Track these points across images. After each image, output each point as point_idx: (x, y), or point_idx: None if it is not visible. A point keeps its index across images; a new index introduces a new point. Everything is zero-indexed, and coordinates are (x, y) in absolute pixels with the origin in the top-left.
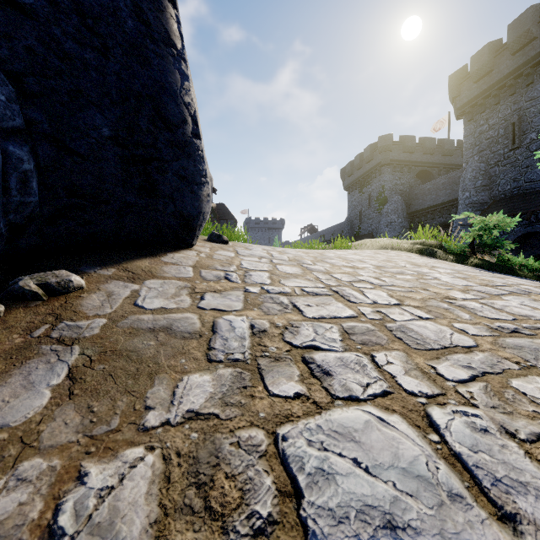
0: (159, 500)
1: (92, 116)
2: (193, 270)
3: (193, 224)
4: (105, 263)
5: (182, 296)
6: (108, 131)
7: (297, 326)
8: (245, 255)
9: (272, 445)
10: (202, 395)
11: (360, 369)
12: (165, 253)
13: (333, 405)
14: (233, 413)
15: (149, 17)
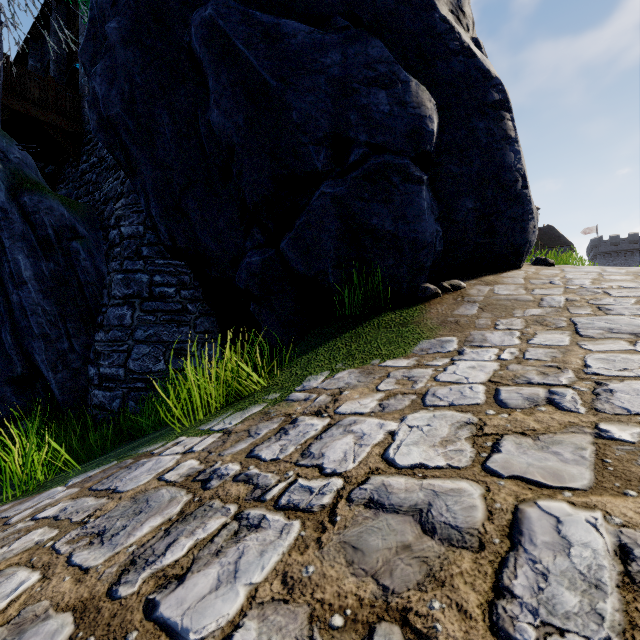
0: (524, 323)
1: (463, 200)
2: (524, 280)
3: (521, 251)
4: (469, 279)
5: (519, 290)
6: (470, 205)
7: (600, 299)
8: (571, 271)
9: (568, 319)
10: (536, 312)
11: (635, 309)
12: (501, 273)
13: (605, 315)
14: (551, 315)
15: (494, 130)
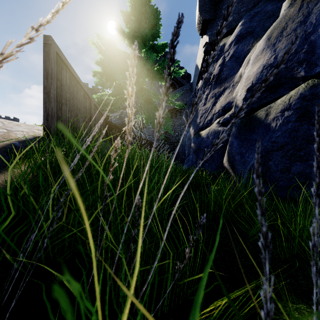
0: None
1: None
2: None
3: None
4: None
5: None
6: None
7: None
8: None
9: None
10: None
11: None
12: None
13: None
14: None
15: None
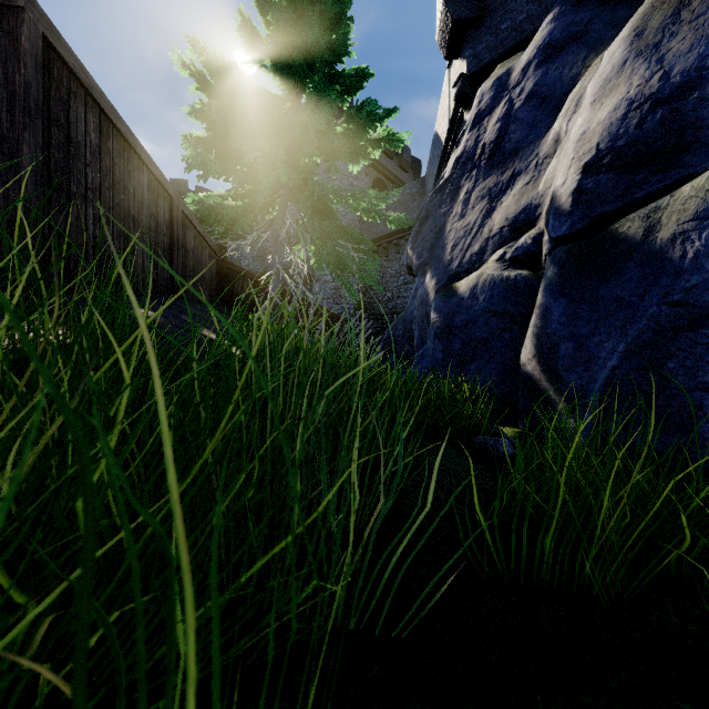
0: None
1: None
2: None
3: None
4: None
5: None
6: None
7: None
8: None
9: None
10: None
11: None
12: None
13: None
14: None
15: None
